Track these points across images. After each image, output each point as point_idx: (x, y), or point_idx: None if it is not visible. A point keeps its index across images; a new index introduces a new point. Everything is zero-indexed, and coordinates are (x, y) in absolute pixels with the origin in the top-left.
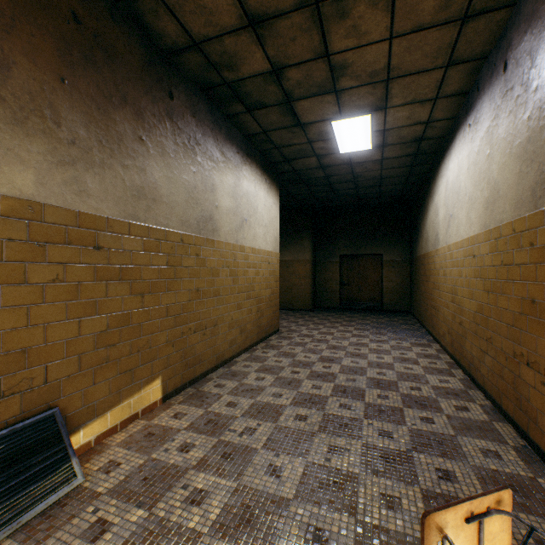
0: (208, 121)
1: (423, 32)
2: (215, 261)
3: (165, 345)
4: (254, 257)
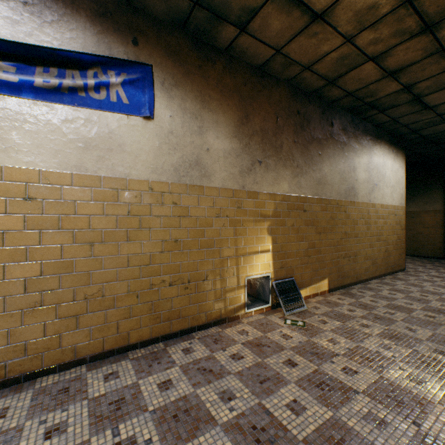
0: (350, 128)
1: None
2: (354, 215)
3: (329, 261)
4: (382, 211)
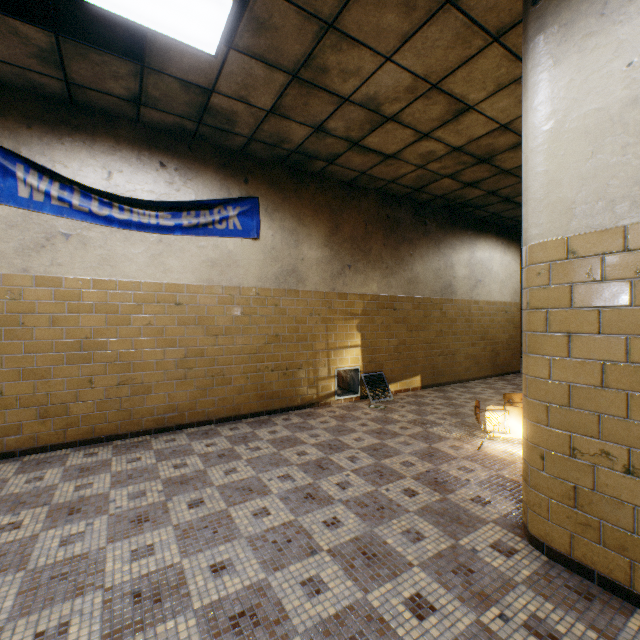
0: (447, 224)
1: None
2: (452, 313)
3: (422, 359)
4: (488, 308)
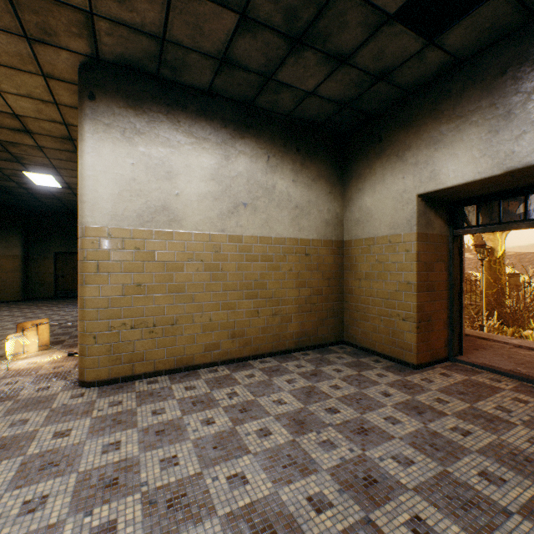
0: None
1: (66, 161)
2: None
3: None
4: None
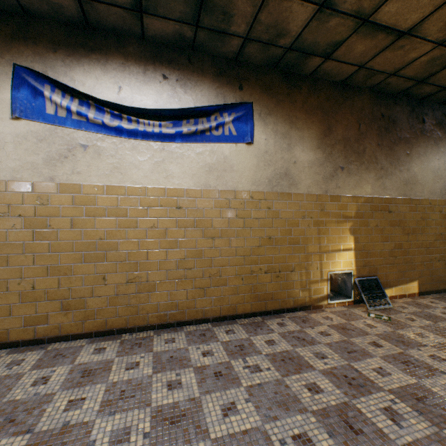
0: None
1: None
2: None
3: (419, 264)
4: None
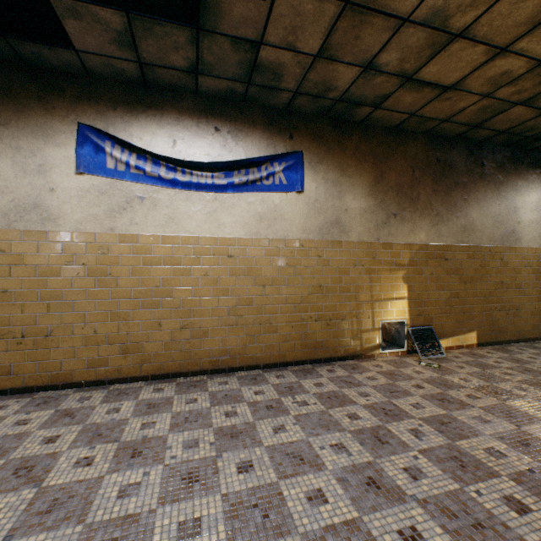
0: (509, 164)
1: None
2: (516, 263)
3: (478, 313)
4: None
